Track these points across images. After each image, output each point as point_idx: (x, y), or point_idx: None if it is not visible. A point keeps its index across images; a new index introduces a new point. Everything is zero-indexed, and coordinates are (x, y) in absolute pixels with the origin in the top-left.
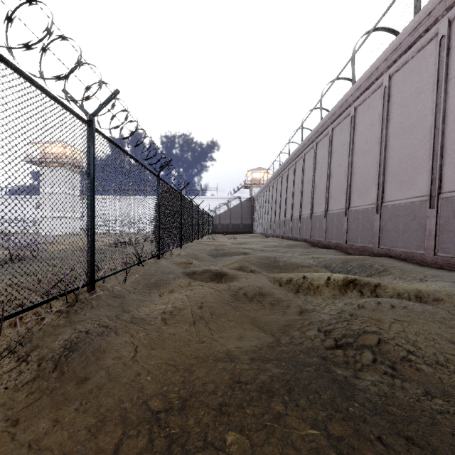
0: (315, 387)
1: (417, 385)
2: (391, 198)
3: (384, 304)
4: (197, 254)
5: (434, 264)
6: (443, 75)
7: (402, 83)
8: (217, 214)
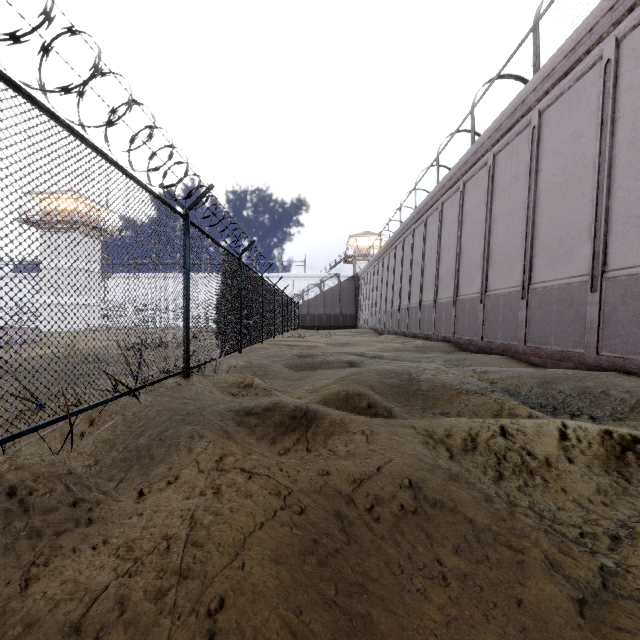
0: None
1: None
2: (624, 263)
3: None
4: (266, 365)
5: None
6: None
7: None
8: (305, 300)
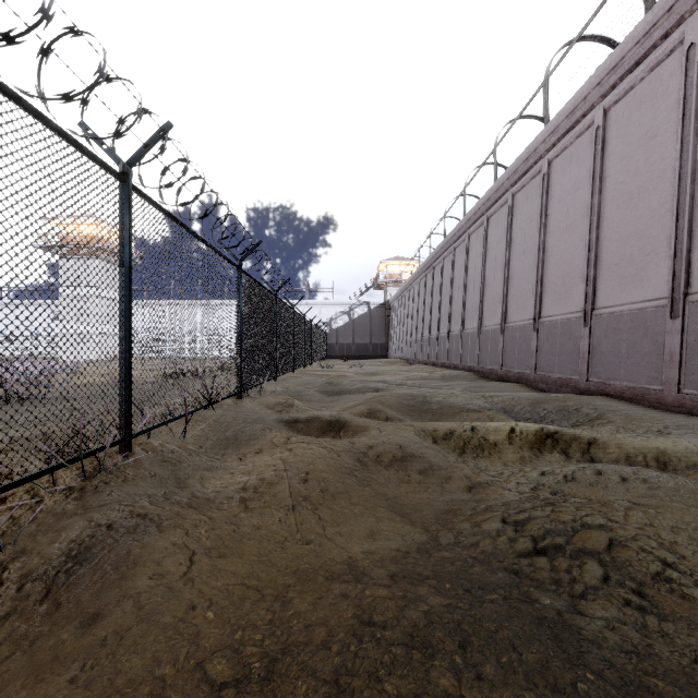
0: (509, 636)
1: (689, 629)
2: (607, 303)
3: (610, 475)
4: (301, 390)
5: (677, 406)
6: (692, 106)
7: (624, 121)
8: (334, 328)
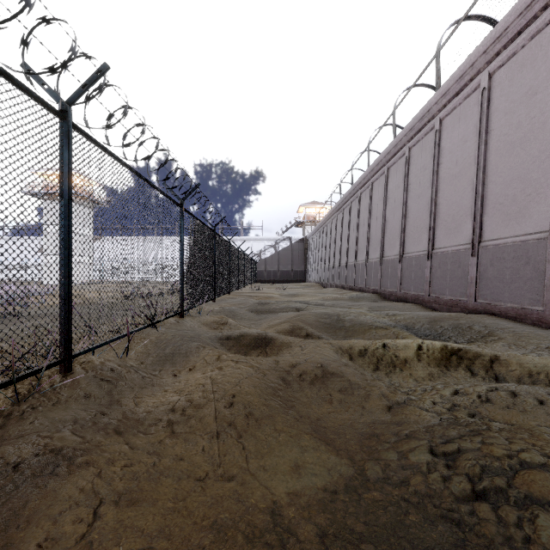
0: None
1: None
2: (493, 236)
3: (525, 398)
4: (235, 309)
5: None
6: None
7: (507, 82)
8: (263, 258)
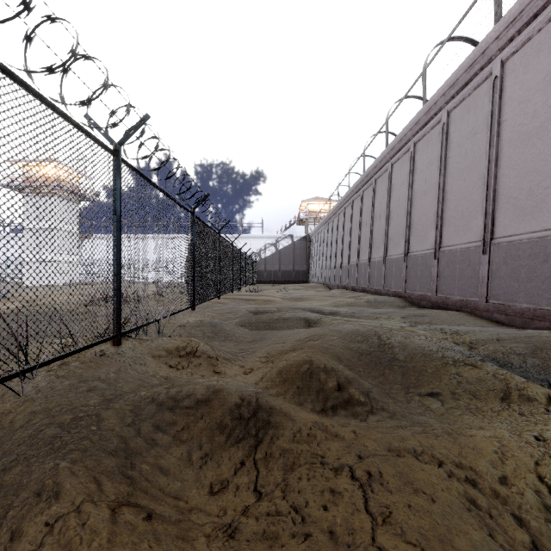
0: None
1: None
2: None
3: None
4: (217, 324)
5: None
6: None
7: None
8: (263, 258)
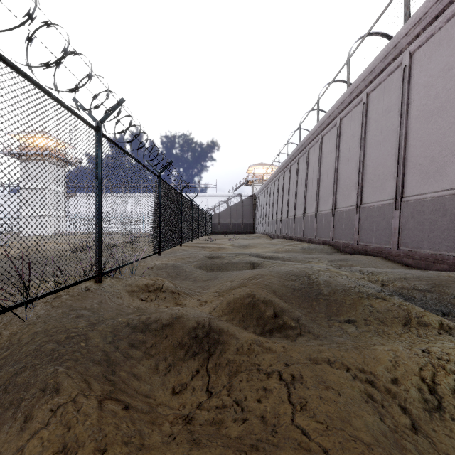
0: None
1: None
2: None
3: None
4: (179, 266)
5: None
6: None
7: None
8: (217, 213)
